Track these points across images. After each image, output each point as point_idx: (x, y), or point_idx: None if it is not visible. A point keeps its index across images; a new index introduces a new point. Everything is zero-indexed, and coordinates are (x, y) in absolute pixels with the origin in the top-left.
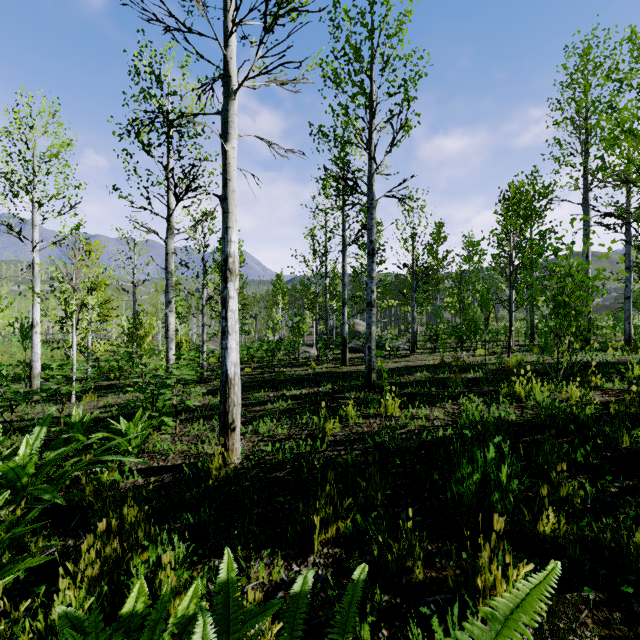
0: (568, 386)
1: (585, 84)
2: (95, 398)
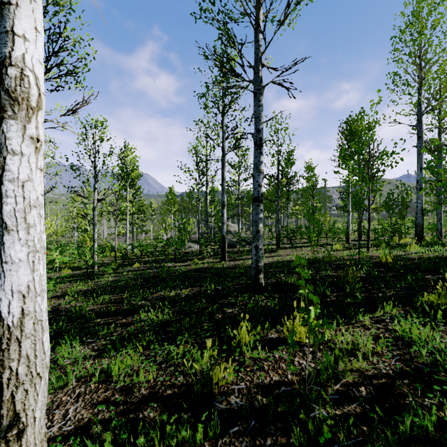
0: None
1: (421, 26)
2: None
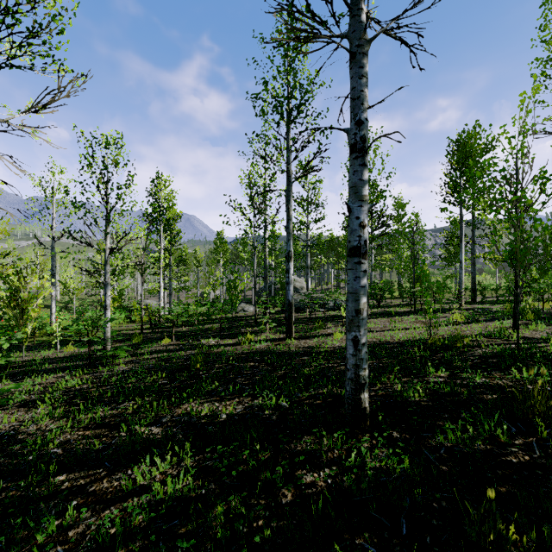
0: None
1: None
2: None
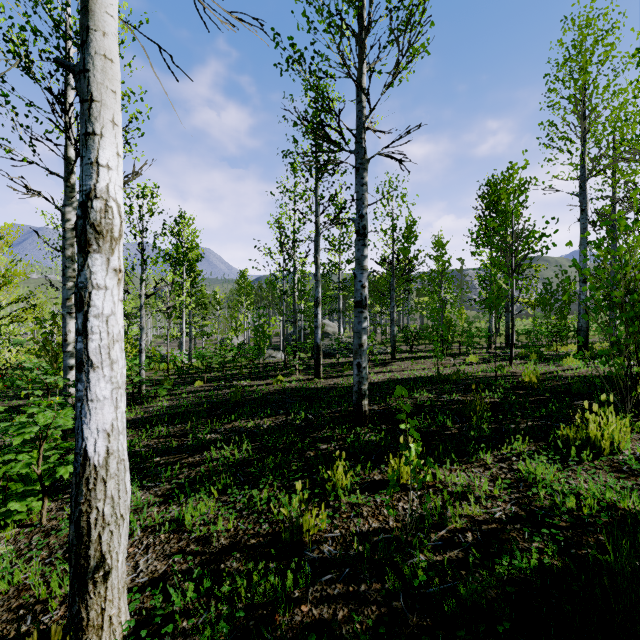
0: None
1: (585, 60)
2: None
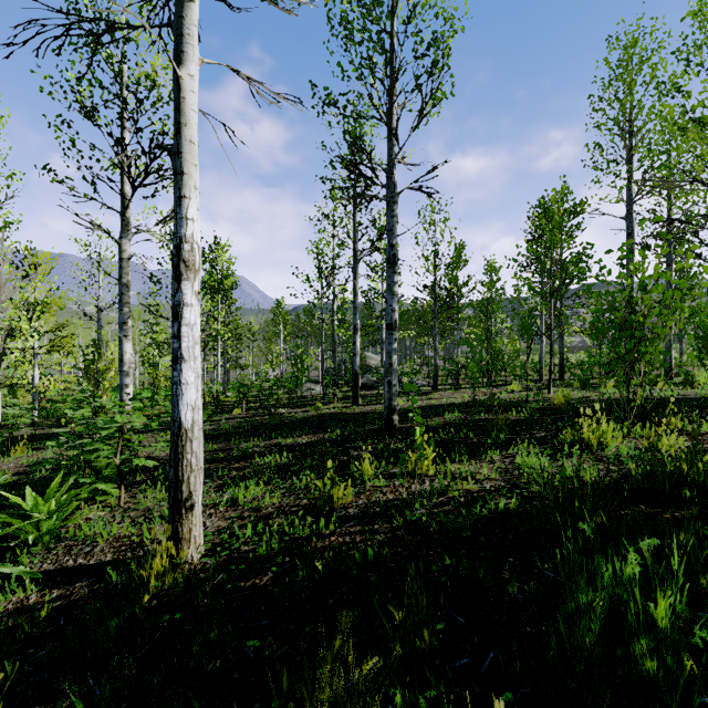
0: (644, 429)
1: (630, 81)
2: (28, 452)
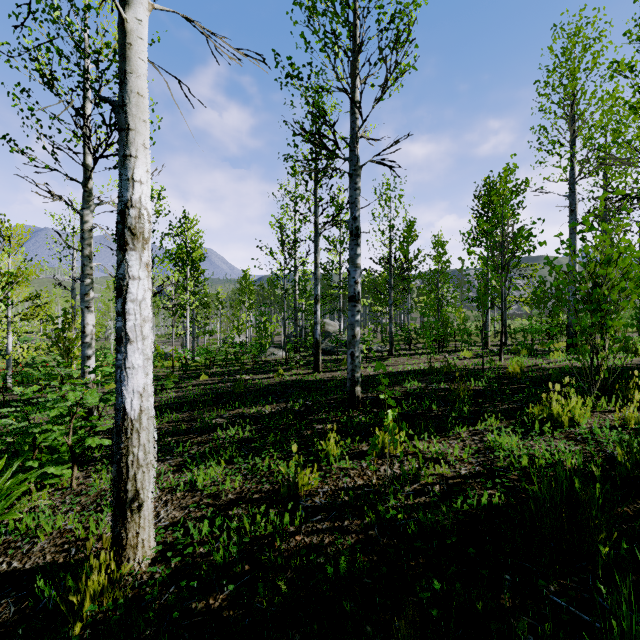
0: (610, 403)
1: (573, 67)
2: None
